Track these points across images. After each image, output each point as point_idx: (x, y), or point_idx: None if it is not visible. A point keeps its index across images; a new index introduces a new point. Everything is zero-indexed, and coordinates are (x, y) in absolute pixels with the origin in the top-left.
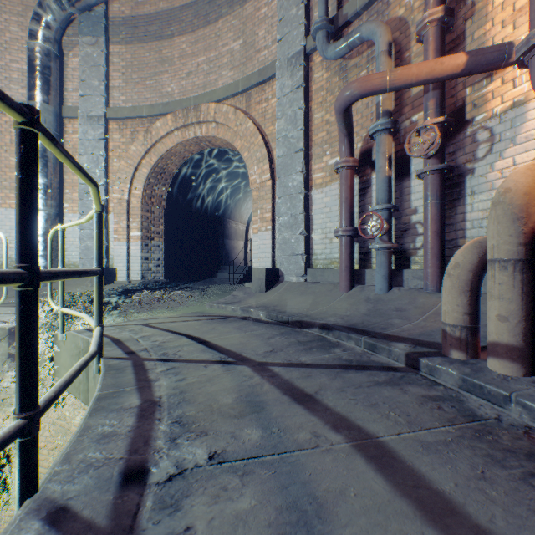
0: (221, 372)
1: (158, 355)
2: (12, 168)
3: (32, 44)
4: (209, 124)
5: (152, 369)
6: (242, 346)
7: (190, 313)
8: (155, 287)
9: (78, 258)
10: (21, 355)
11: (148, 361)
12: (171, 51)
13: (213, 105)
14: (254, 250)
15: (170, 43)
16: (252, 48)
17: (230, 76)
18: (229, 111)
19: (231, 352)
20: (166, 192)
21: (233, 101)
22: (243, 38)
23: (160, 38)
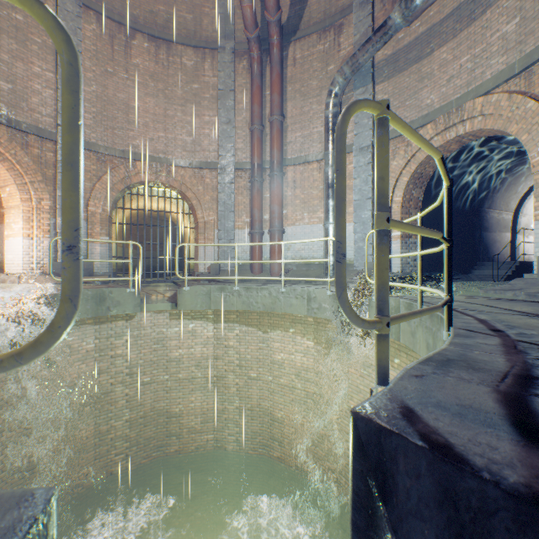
0: (525, 318)
1: (462, 308)
2: (313, 198)
3: (326, 113)
4: (473, 119)
5: (465, 312)
6: (538, 312)
7: (464, 295)
8: (412, 279)
9: (351, 256)
10: (447, 272)
11: (457, 309)
12: (430, 66)
13: (479, 100)
14: (536, 238)
15: (428, 60)
16: (534, 20)
17: (500, 62)
18: (500, 99)
19: (528, 313)
20: (421, 194)
21: (505, 86)
22: (520, 15)
23: (418, 60)
